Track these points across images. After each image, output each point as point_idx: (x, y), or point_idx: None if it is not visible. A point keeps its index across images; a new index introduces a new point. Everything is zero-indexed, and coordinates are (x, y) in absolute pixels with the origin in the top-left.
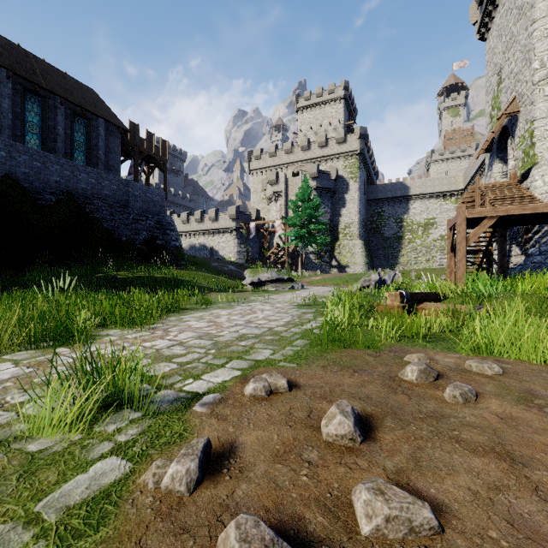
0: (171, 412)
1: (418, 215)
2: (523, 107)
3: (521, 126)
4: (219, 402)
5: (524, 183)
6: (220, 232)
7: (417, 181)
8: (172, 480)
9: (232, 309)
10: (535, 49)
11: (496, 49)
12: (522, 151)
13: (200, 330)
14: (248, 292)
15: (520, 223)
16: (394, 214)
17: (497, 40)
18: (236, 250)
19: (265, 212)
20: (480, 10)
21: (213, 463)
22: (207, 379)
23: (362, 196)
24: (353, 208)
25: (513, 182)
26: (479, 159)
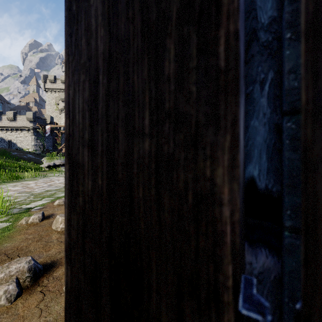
0: (20, 213)
1: None
2: None
3: None
4: (43, 208)
5: None
6: (18, 129)
7: None
8: (33, 219)
9: (37, 180)
10: None
11: None
12: None
13: (19, 190)
14: (46, 172)
15: None
16: None
17: None
18: (33, 143)
19: (57, 119)
20: None
21: (46, 217)
22: (34, 204)
23: None
24: None
25: None
26: None
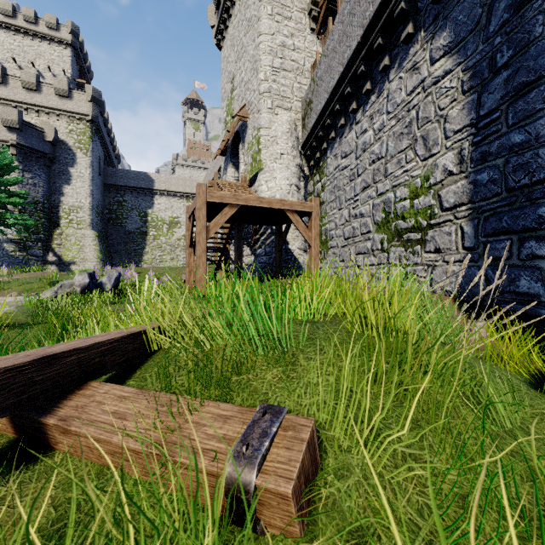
0: None
1: (163, 211)
2: (252, 114)
3: (250, 132)
4: None
5: (252, 188)
6: None
7: (162, 175)
8: None
9: None
10: (261, 60)
11: (230, 57)
12: (251, 156)
13: None
14: None
15: (254, 221)
16: (138, 206)
17: (230, 49)
18: None
19: None
20: (218, 15)
21: None
22: None
23: (97, 176)
24: (82, 188)
25: (244, 185)
26: (215, 168)
